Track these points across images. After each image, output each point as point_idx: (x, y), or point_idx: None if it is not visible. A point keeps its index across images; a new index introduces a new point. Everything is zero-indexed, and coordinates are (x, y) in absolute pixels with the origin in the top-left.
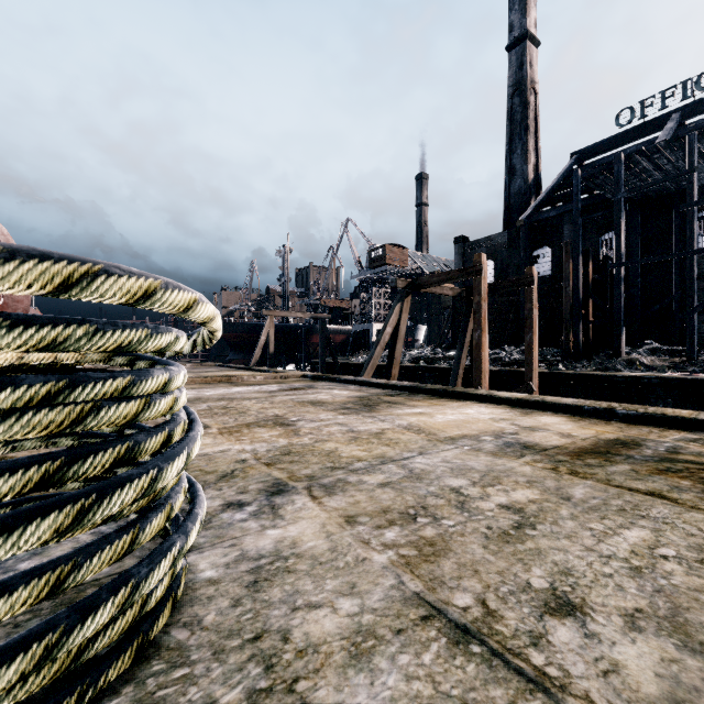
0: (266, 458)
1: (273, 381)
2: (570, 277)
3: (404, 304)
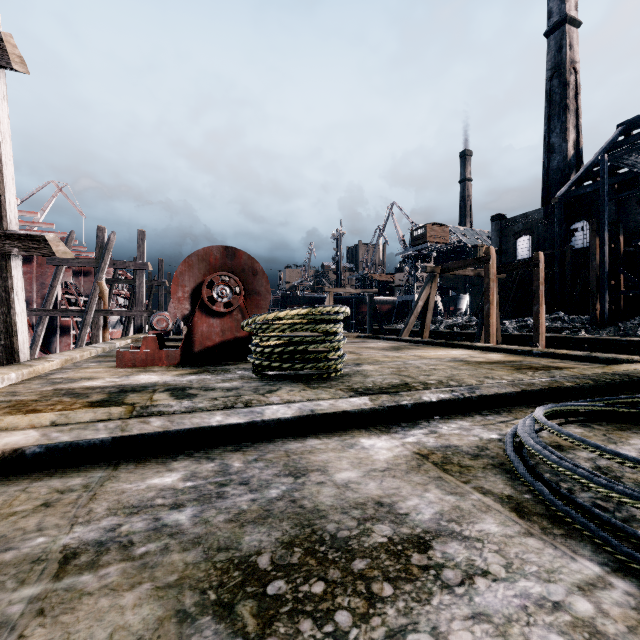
0: (351, 359)
1: None
2: (596, 252)
3: (432, 284)
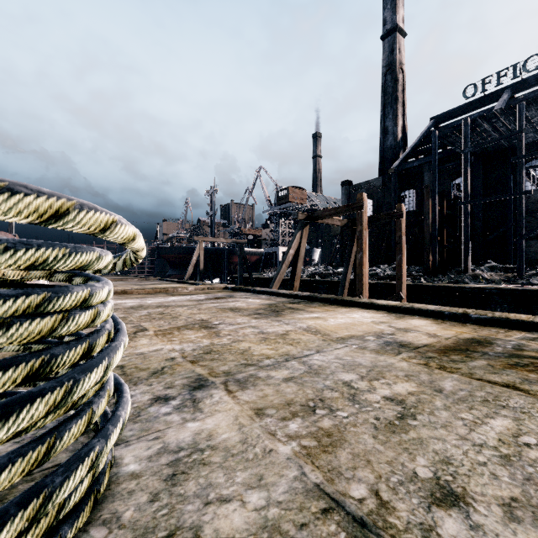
0: (191, 356)
1: (201, 291)
2: (429, 212)
3: (303, 232)
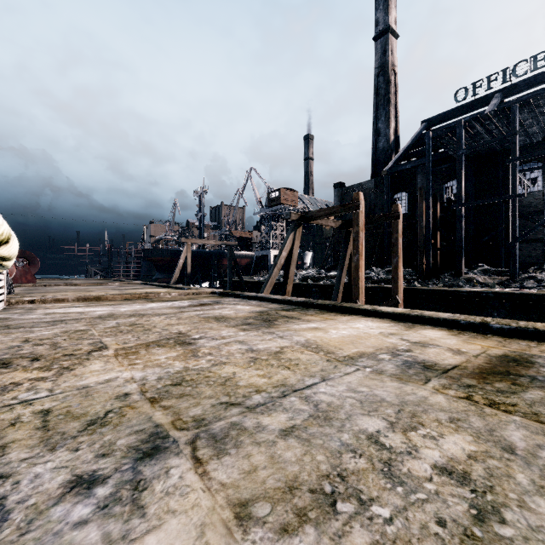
0: (154, 390)
1: (186, 297)
2: (423, 214)
3: (296, 233)
